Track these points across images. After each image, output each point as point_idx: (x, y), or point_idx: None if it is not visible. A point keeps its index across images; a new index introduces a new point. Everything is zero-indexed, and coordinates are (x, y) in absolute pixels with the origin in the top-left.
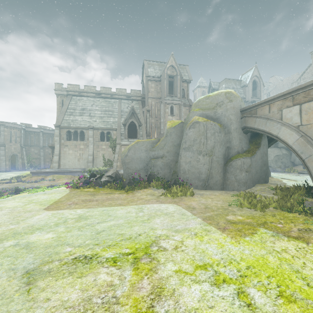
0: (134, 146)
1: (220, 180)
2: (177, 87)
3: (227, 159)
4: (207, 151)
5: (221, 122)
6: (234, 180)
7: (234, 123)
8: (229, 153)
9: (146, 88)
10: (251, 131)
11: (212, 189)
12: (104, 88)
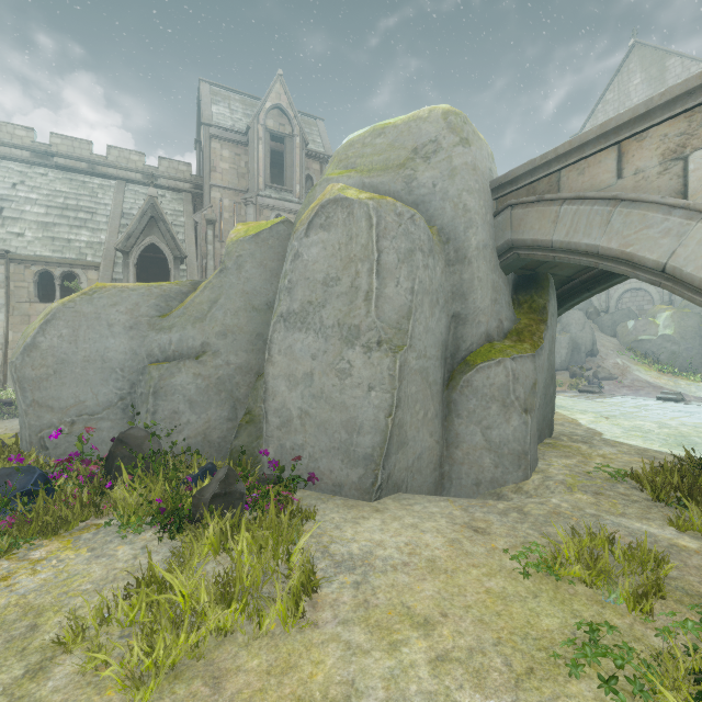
0: (73, 307)
1: (433, 450)
2: (293, 168)
3: (454, 363)
4: (384, 328)
5: (431, 219)
6: (484, 444)
7: (479, 224)
8: (459, 339)
9: (207, 157)
10: (526, 262)
11: (405, 492)
12: (67, 140)
